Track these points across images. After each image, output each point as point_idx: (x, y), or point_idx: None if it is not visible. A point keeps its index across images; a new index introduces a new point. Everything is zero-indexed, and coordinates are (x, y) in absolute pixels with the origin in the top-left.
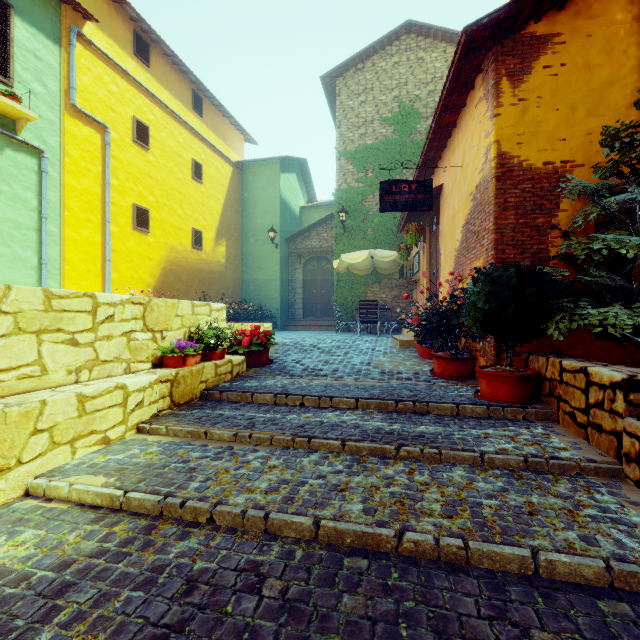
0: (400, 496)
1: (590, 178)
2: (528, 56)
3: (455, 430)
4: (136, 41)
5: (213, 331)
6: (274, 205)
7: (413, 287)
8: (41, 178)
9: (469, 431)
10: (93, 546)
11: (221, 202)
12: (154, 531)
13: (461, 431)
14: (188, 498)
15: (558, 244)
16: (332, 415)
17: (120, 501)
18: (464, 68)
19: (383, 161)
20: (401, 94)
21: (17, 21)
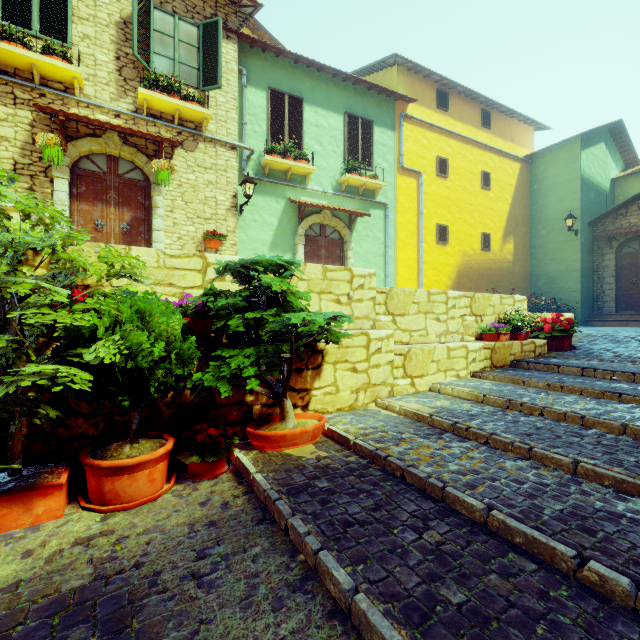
0: None
1: None
2: None
3: None
4: (438, 97)
5: (518, 317)
6: (572, 188)
7: None
8: (385, 222)
9: None
10: (477, 409)
11: (508, 201)
12: (506, 412)
13: None
14: (524, 402)
15: None
16: None
17: (481, 399)
18: None
19: None
20: None
21: (375, 129)
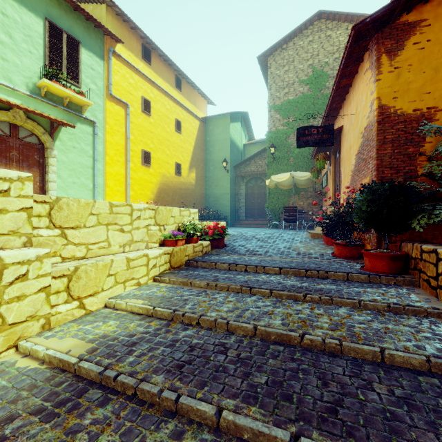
0: (304, 319)
1: None
2: (401, 37)
3: (344, 288)
4: (143, 50)
5: (192, 226)
6: (226, 144)
7: (322, 197)
8: (94, 138)
9: (353, 289)
10: (142, 329)
11: (192, 144)
12: (170, 326)
13: (348, 288)
14: (186, 312)
15: (424, 166)
16: (264, 277)
17: (151, 312)
18: (355, 50)
19: (301, 110)
20: (314, 62)
21: (83, 50)
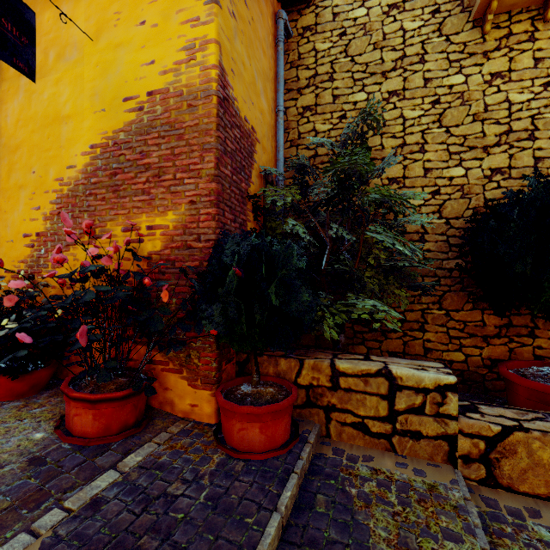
0: None
1: (262, 159)
2: None
3: None
4: None
5: None
6: None
7: None
8: None
9: None
10: None
11: None
12: None
13: None
14: None
15: (251, 219)
16: None
17: None
18: None
19: None
20: None
21: None
